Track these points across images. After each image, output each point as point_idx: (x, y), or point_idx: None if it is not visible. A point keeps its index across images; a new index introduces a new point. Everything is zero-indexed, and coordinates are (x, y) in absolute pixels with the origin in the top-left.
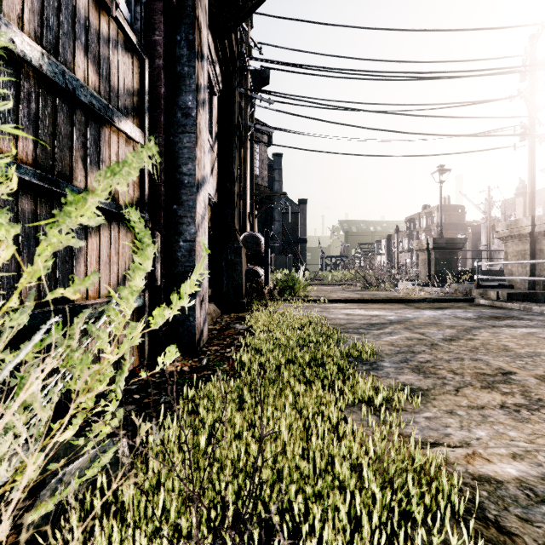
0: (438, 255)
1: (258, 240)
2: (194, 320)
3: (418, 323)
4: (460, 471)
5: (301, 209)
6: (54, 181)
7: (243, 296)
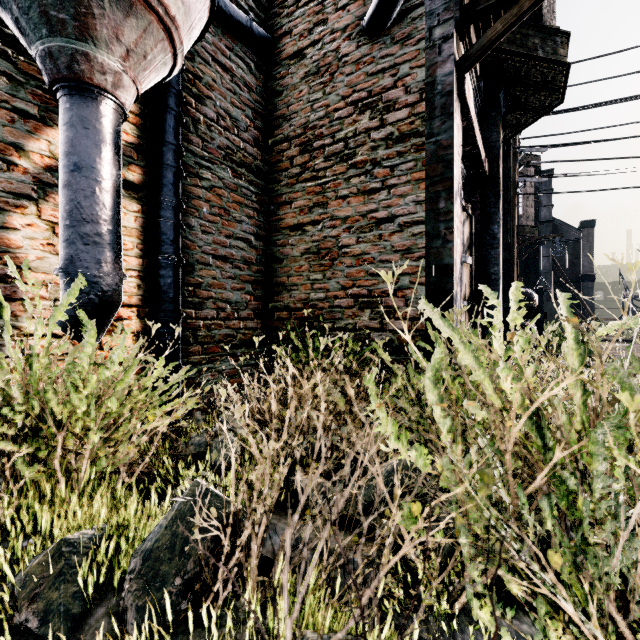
0: None
1: (530, 297)
2: None
3: None
4: None
5: (585, 235)
6: None
7: None
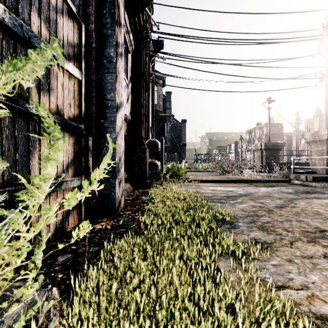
0: (267, 153)
1: (156, 144)
2: (115, 194)
3: (258, 195)
4: (305, 311)
5: (183, 126)
6: (14, 100)
7: (147, 179)
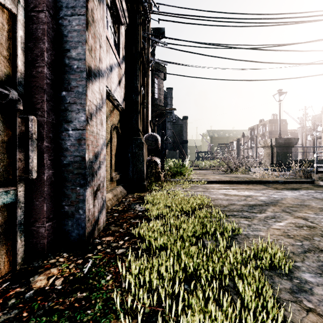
0: (278, 149)
1: (156, 138)
2: (84, 213)
3: (289, 204)
4: None
5: (184, 122)
6: None
7: (144, 180)
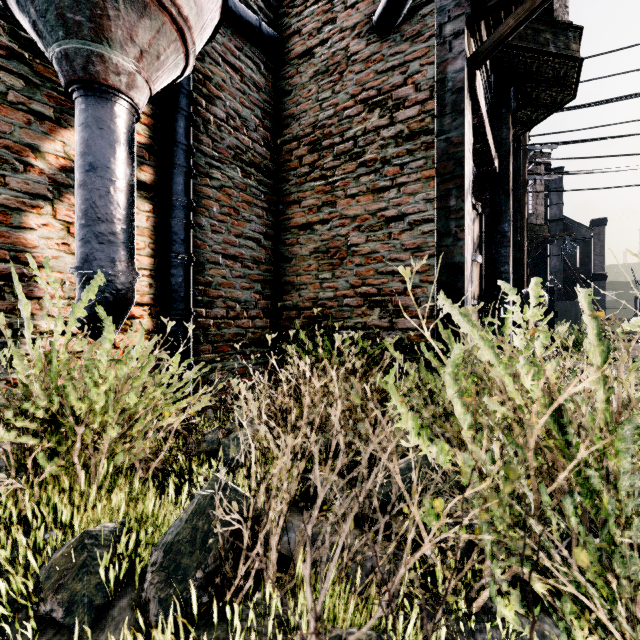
0: None
1: (540, 296)
2: None
3: None
4: None
5: (596, 234)
6: None
7: None
